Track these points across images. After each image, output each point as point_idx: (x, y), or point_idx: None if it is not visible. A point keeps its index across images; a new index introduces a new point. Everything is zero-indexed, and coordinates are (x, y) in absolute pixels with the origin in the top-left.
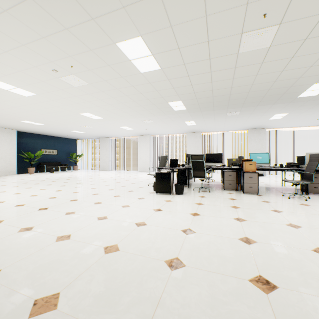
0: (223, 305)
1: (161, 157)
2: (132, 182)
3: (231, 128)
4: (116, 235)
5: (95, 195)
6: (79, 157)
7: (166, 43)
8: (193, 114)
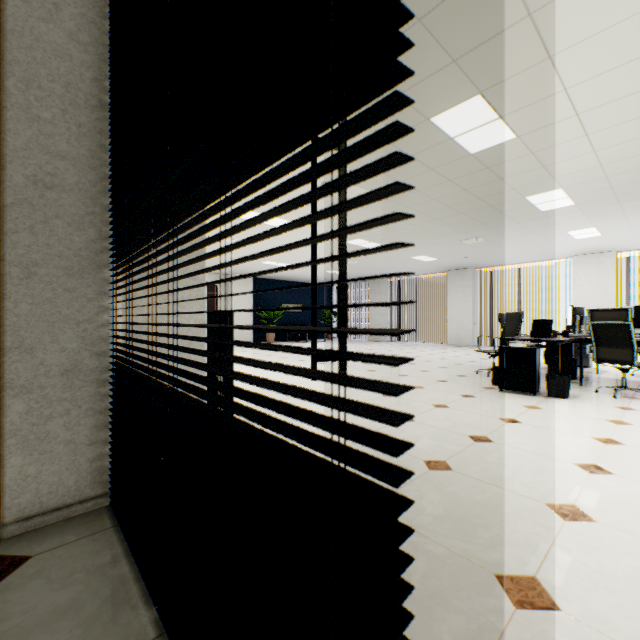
0: None
1: (507, 315)
2: (439, 365)
3: None
4: (438, 447)
5: None
6: (335, 317)
7: (535, 88)
8: (594, 213)
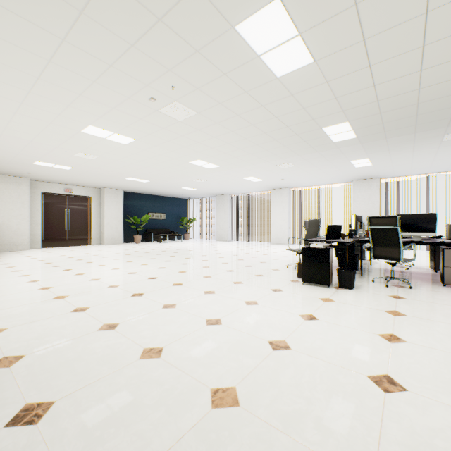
0: None
1: (309, 221)
2: (261, 260)
3: (447, 167)
4: (234, 362)
5: (207, 278)
6: (191, 223)
7: None
8: (369, 146)
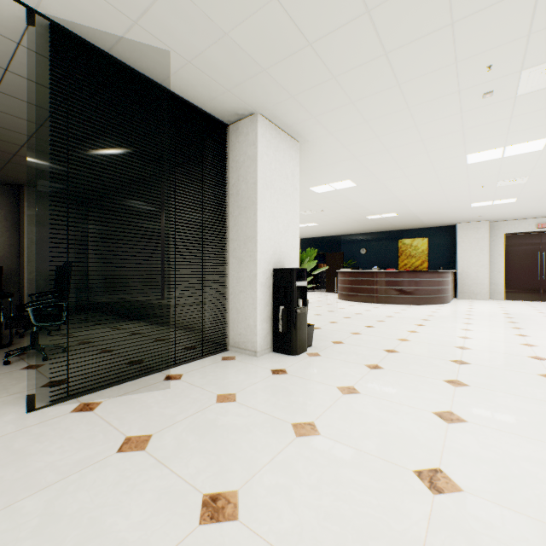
0: (77, 539)
1: None
2: None
3: None
4: (358, 433)
5: None
6: None
7: None
8: None
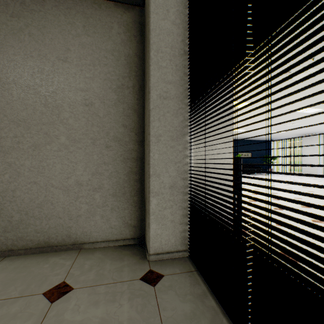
0: None
1: None
2: None
3: None
4: None
5: None
6: (274, 160)
7: None
8: None
